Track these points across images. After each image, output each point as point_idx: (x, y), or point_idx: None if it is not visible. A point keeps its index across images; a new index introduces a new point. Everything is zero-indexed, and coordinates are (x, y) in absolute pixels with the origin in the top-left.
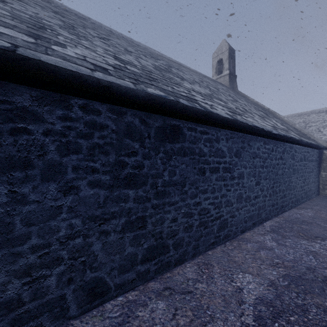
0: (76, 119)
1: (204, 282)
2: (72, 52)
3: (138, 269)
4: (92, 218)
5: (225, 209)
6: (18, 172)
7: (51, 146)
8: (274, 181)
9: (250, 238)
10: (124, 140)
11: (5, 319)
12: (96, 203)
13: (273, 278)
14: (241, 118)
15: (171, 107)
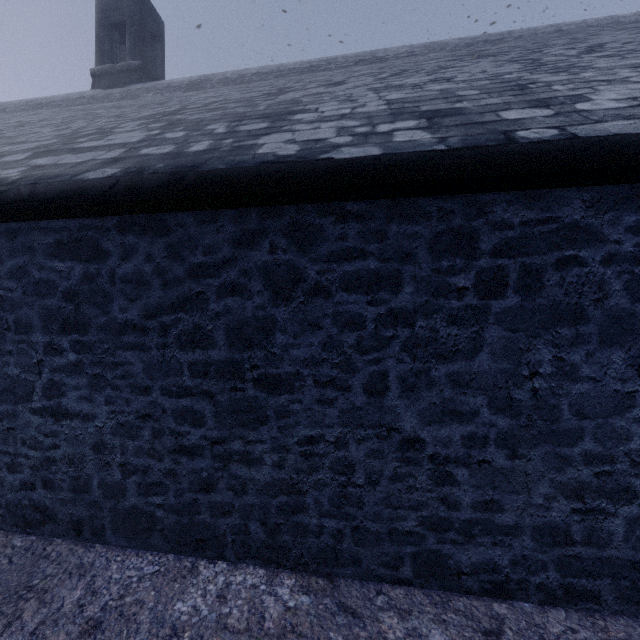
0: None
1: None
2: (609, 102)
3: None
4: None
5: None
6: (564, 329)
7: (614, 283)
8: None
9: None
10: None
11: (549, 553)
12: None
13: None
14: None
15: None
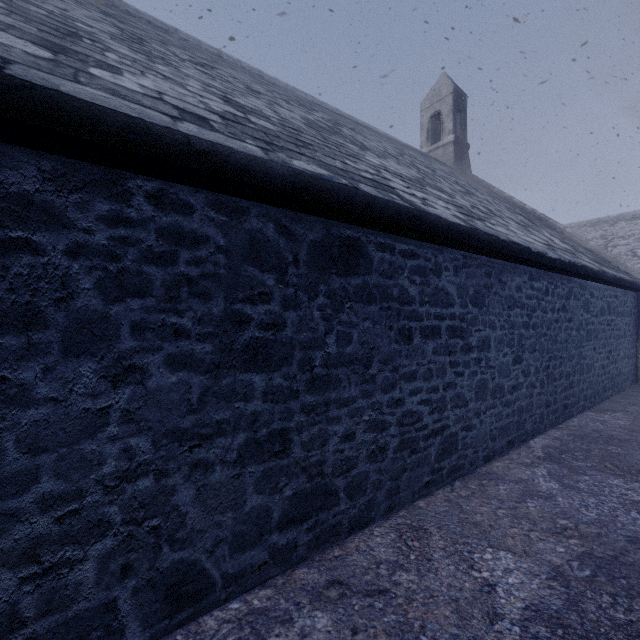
0: (139, 223)
1: (412, 570)
2: (133, 84)
3: (272, 540)
4: (174, 435)
5: (452, 414)
6: (10, 337)
7: (84, 280)
8: (550, 355)
9: (503, 474)
10: (244, 268)
11: None
12: (184, 402)
13: (559, 560)
14: (485, 227)
15: (342, 200)
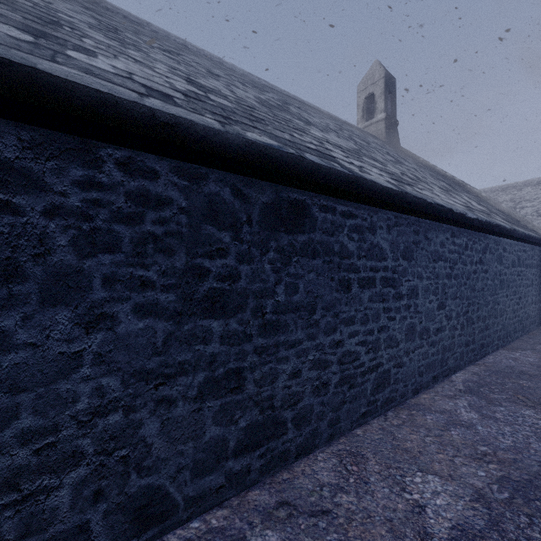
0: (110, 187)
1: (351, 492)
2: (106, 65)
3: (228, 466)
4: (141, 374)
5: (385, 353)
6: None
7: (60, 237)
8: (469, 301)
9: (429, 405)
10: (204, 227)
11: None
12: (150, 345)
13: (480, 484)
14: (414, 191)
15: (290, 167)
